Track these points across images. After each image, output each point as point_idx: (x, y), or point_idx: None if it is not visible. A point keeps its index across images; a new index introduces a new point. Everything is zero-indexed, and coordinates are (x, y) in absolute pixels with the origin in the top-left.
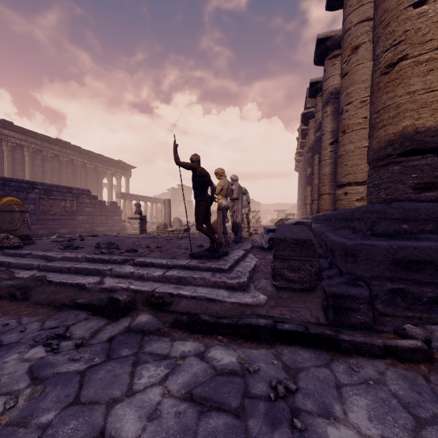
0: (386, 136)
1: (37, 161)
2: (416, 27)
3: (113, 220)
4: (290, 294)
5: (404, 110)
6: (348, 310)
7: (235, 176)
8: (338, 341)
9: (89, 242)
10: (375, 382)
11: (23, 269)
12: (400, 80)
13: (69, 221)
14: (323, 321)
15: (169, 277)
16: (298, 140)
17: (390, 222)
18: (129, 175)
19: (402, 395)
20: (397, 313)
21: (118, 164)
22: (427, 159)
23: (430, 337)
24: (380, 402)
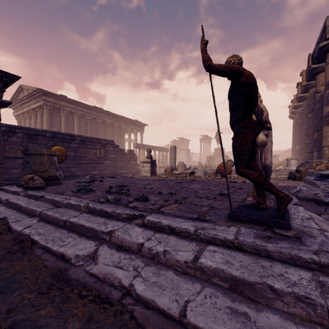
0: None
1: (82, 123)
2: None
3: (130, 164)
4: None
5: None
6: None
7: None
8: None
9: (105, 184)
10: None
11: (28, 215)
12: None
13: (98, 165)
14: None
15: (209, 272)
16: (302, 83)
17: None
18: (142, 131)
19: None
20: None
21: (135, 123)
22: None
23: None
24: None
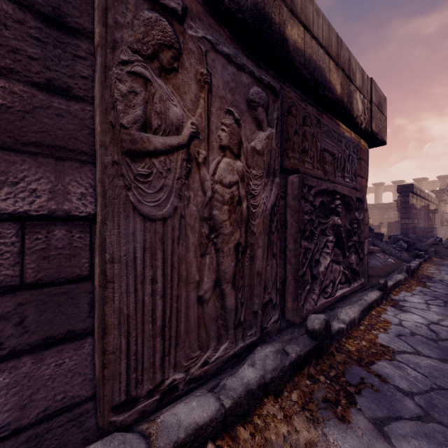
0: None
1: None
2: None
3: None
4: None
5: None
6: None
7: None
8: None
9: None
10: None
11: None
12: None
13: None
14: None
15: None
16: None
17: None
18: None
19: None
20: None
21: None
22: None
23: None
24: None
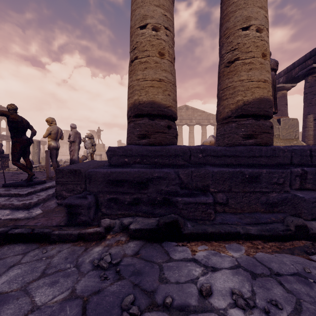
0: (129, 104)
1: None
2: (140, 40)
3: None
4: (63, 208)
5: (135, 89)
6: (77, 214)
7: (74, 125)
8: (50, 235)
9: None
10: (49, 257)
11: None
12: (134, 71)
13: None
14: (62, 224)
15: None
16: None
17: (119, 157)
18: None
19: (54, 262)
20: (113, 212)
21: None
22: (143, 120)
23: (111, 224)
24: (30, 270)
